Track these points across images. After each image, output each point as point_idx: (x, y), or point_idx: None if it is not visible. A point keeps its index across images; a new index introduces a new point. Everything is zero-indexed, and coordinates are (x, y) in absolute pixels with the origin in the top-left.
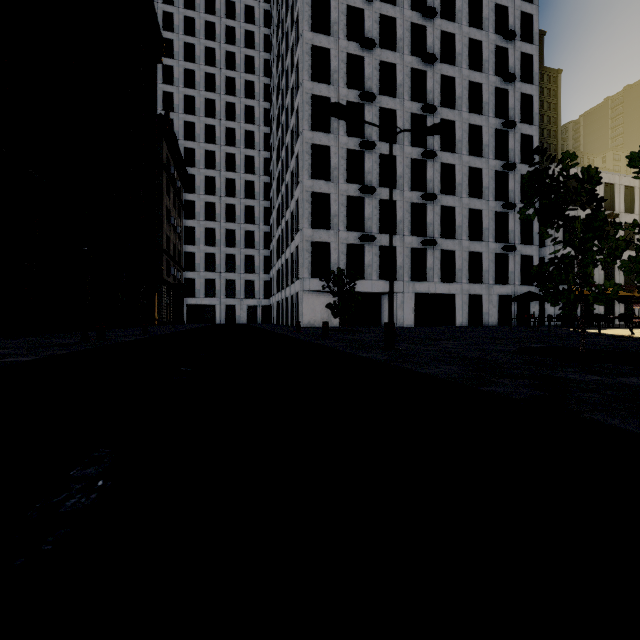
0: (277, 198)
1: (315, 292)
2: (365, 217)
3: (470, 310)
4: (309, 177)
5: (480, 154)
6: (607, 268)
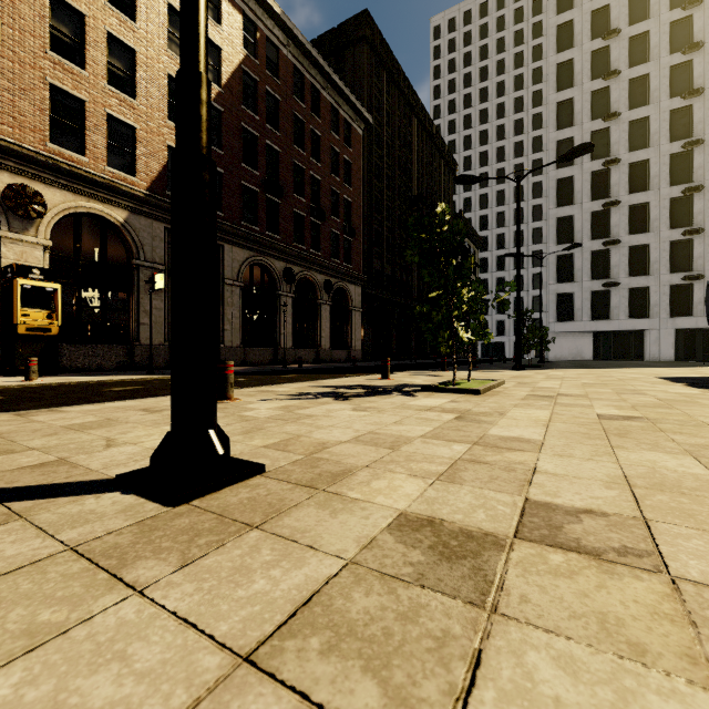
0: None
1: (562, 333)
2: (611, 265)
3: None
4: (553, 245)
5: None
6: None
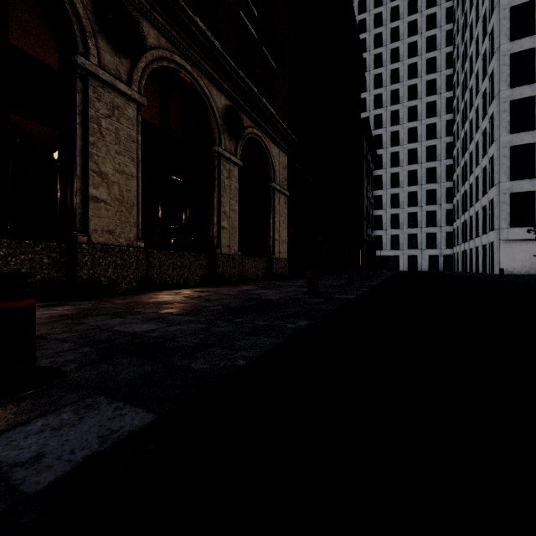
0: (462, 156)
1: (514, 241)
2: None
3: None
4: (507, 133)
5: None
6: None
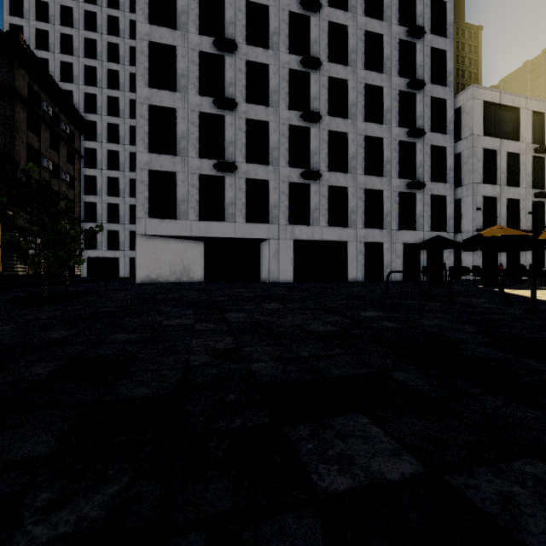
0: None
1: (160, 238)
2: (226, 141)
3: (368, 261)
4: (145, 85)
5: (381, 70)
6: (535, 212)
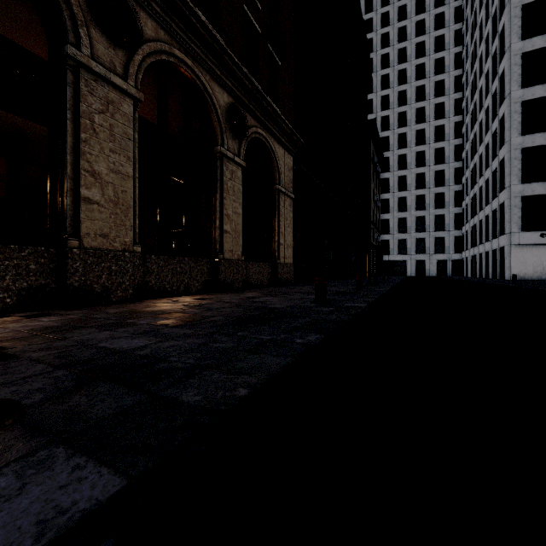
0: (471, 158)
1: (525, 245)
2: None
3: None
4: (518, 135)
5: None
6: None
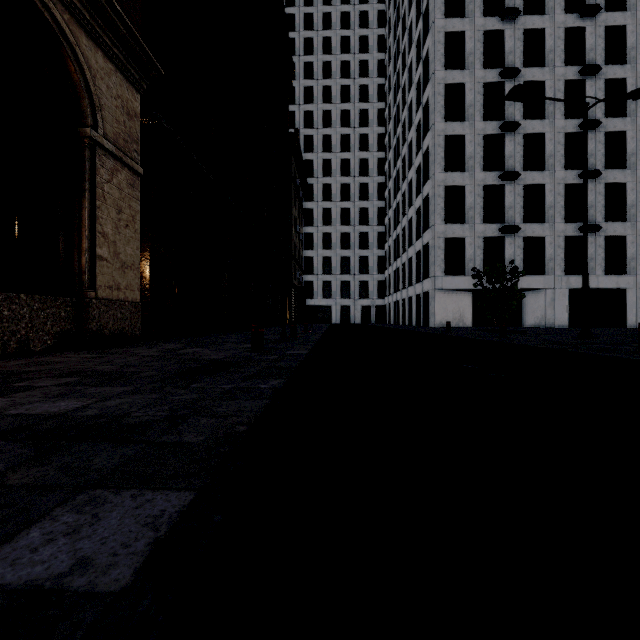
0: (394, 197)
1: (447, 291)
2: (505, 206)
3: None
4: (441, 171)
5: None
6: None
